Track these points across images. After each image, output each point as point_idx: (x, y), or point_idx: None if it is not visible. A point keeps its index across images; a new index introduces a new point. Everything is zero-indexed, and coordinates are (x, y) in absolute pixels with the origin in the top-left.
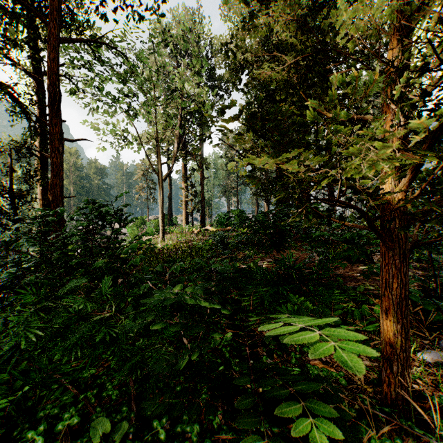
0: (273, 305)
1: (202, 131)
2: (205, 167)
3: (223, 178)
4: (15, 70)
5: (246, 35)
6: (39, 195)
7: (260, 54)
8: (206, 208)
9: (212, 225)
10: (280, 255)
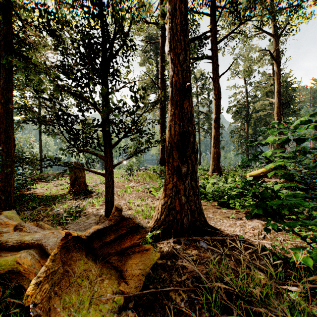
0: None
1: None
2: None
3: None
4: None
5: None
6: None
7: None
8: None
9: None
10: None
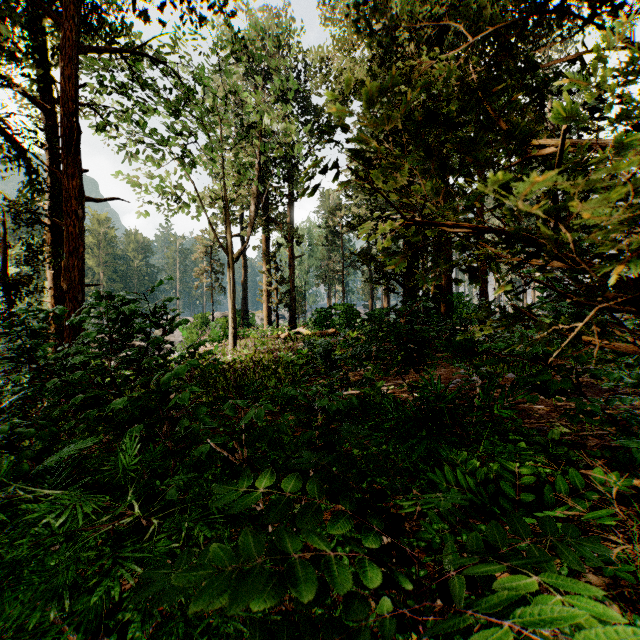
0: (413, 461)
1: (292, 188)
2: (296, 241)
3: (322, 258)
4: (15, 96)
5: (357, 46)
6: (49, 282)
7: (378, 73)
8: (297, 301)
9: (307, 327)
10: (422, 378)
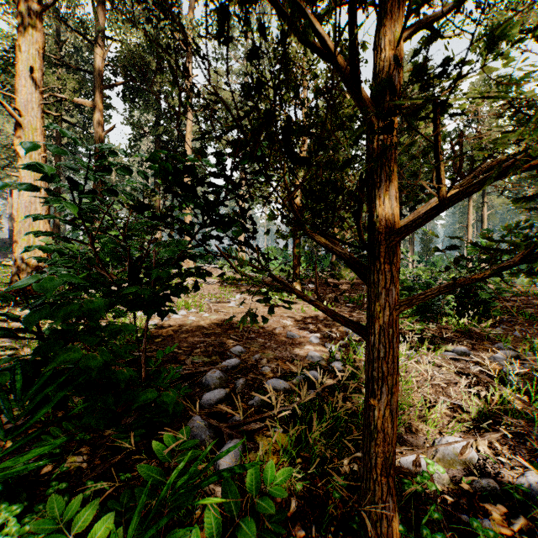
0: None
1: None
2: None
3: None
4: None
5: None
6: None
7: None
8: None
9: None
10: None
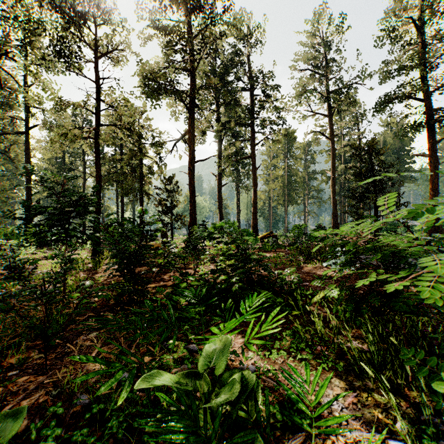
0: None
1: None
2: None
3: None
4: None
5: None
6: None
7: None
8: None
9: None
10: None
